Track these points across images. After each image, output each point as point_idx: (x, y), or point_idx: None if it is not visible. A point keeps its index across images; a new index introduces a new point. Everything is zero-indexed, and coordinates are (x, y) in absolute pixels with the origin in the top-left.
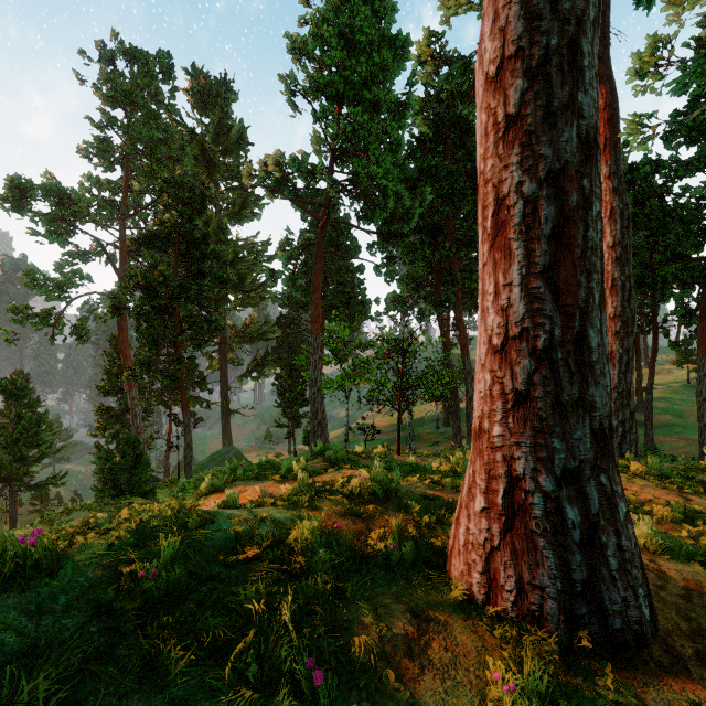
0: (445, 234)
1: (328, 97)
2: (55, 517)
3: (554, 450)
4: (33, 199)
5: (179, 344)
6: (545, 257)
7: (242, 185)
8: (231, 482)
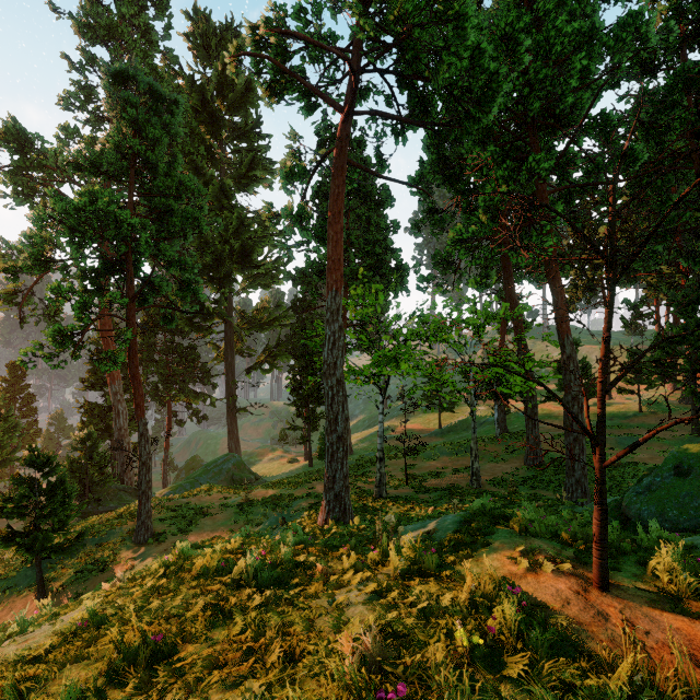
0: (525, 154)
1: None
2: None
3: None
4: None
5: (131, 313)
6: None
7: (250, 147)
8: None
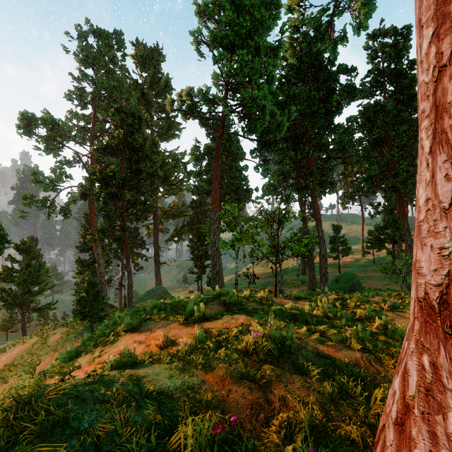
0: (304, 142)
1: (223, 47)
2: (45, 332)
3: None
4: (36, 126)
5: (124, 218)
6: None
7: (167, 116)
8: (146, 321)
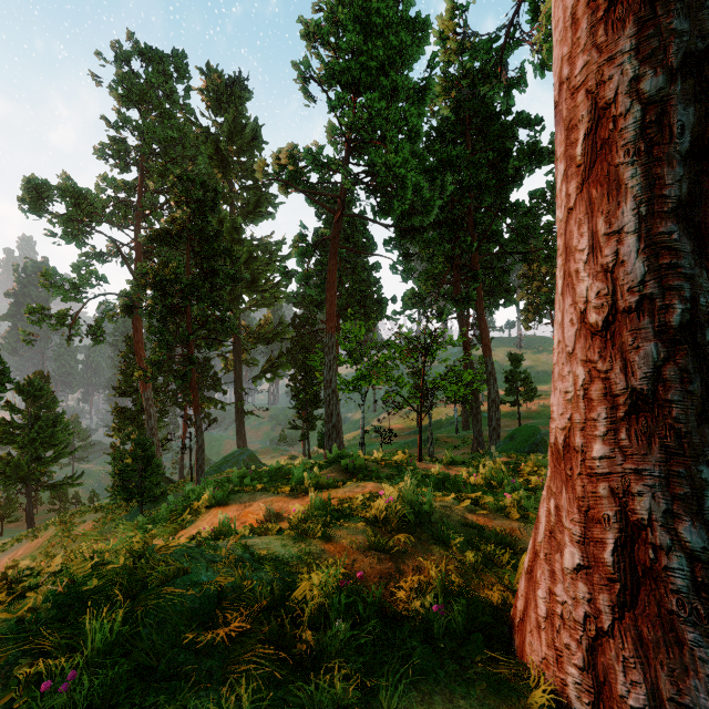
0: (465, 228)
1: (343, 85)
2: (68, 519)
3: (702, 484)
4: (50, 199)
5: (191, 344)
6: (681, 185)
7: (256, 184)
8: (235, 493)
